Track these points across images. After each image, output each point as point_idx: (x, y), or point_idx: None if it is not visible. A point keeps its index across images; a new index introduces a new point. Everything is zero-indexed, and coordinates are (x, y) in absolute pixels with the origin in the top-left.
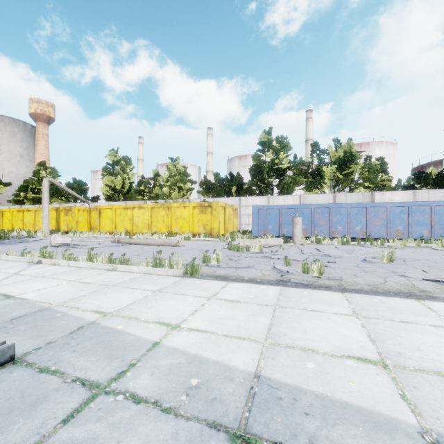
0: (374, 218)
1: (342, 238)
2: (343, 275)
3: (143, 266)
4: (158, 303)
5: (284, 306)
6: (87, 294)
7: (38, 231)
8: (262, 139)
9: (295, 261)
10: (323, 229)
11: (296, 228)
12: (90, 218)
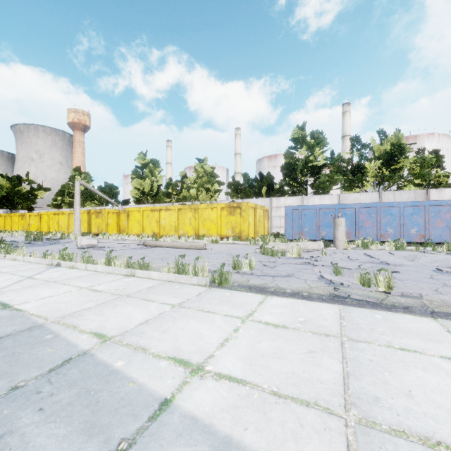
0: (434, 219)
1: (395, 242)
2: (418, 289)
3: (165, 271)
4: (176, 324)
5: (354, 339)
6: (93, 306)
7: (71, 233)
8: (295, 135)
9: (346, 270)
10: (369, 232)
11: (338, 230)
12: (119, 221)
